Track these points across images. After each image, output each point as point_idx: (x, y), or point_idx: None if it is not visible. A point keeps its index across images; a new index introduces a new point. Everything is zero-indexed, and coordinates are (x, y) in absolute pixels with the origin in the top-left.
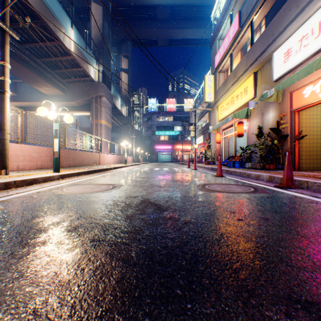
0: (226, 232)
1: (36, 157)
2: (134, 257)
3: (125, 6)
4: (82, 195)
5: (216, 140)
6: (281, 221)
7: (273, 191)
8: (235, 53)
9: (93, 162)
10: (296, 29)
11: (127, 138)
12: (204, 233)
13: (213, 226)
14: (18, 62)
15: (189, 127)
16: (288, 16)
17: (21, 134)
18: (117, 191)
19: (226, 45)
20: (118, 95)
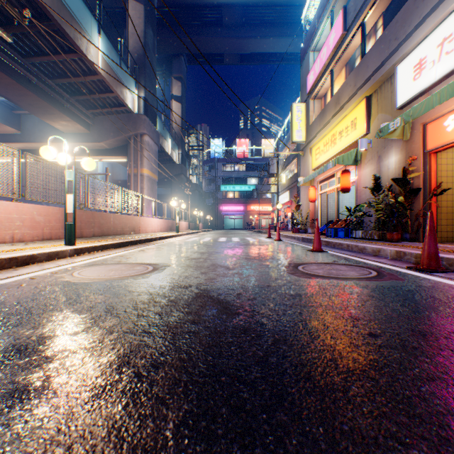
0: (357, 366)
1: (42, 222)
2: (170, 441)
3: (177, 6)
4: (101, 283)
5: (309, 197)
6: (451, 340)
7: (409, 277)
8: (337, 70)
9: (129, 230)
10: (434, 28)
11: (180, 195)
12: (314, 370)
13: (328, 351)
14: (20, 85)
15: (268, 180)
16: (420, 9)
17: (18, 187)
18: (158, 277)
19: (324, 59)
20: (167, 133)
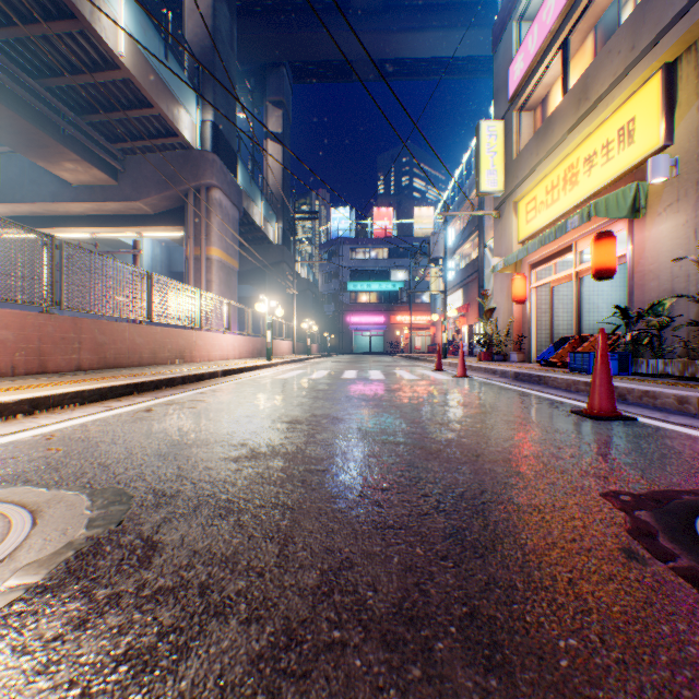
0: None
1: None
2: None
3: None
4: None
5: (514, 294)
6: None
7: None
8: (577, 40)
9: (170, 356)
10: None
11: (280, 296)
12: None
13: None
14: None
15: (425, 273)
16: None
17: None
18: None
19: (550, 19)
20: (258, 193)
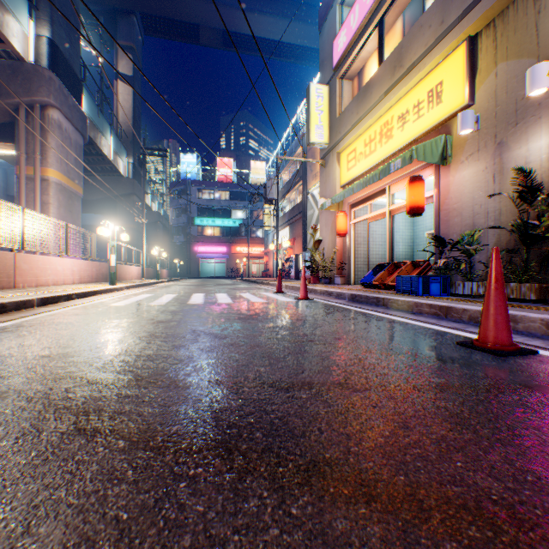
0: None
1: None
2: None
3: None
4: None
5: (338, 228)
6: None
7: None
8: (389, 22)
9: None
10: None
11: (131, 225)
12: None
13: None
14: None
15: (260, 214)
16: None
17: None
18: None
19: None
20: (107, 126)
